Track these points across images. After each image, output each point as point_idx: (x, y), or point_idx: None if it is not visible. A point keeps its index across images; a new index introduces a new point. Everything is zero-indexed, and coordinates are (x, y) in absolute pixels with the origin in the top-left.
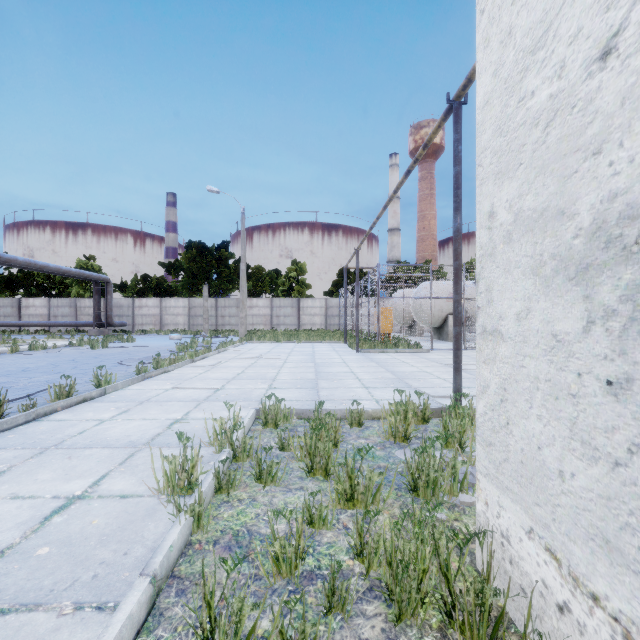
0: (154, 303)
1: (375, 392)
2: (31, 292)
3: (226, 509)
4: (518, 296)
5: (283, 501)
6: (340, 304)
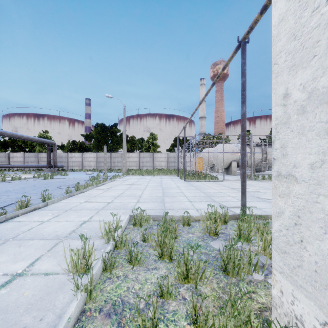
0: (78, 155)
1: (195, 204)
2: (15, 149)
3: (109, 284)
4: (312, 151)
5: (144, 278)
6: (175, 156)
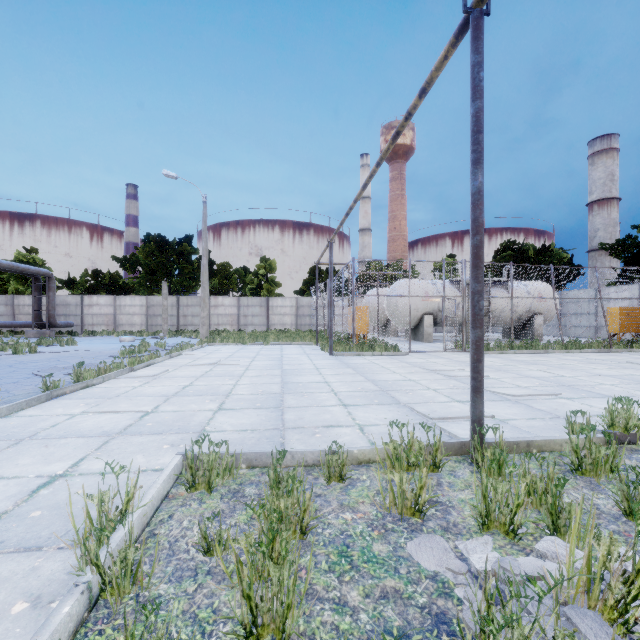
0: (106, 301)
1: (356, 412)
2: None
3: None
4: None
5: None
6: (311, 303)
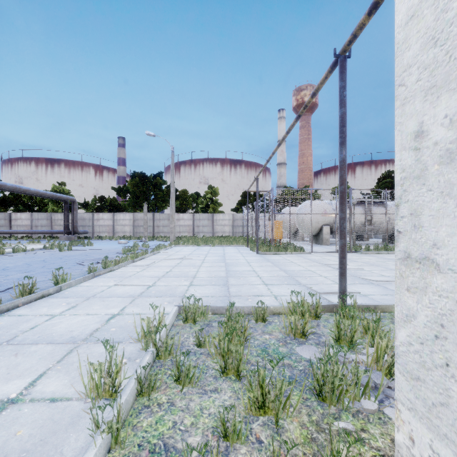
0: (108, 217)
1: (273, 288)
2: (19, 209)
3: (146, 416)
4: None
5: (199, 406)
6: (243, 217)
